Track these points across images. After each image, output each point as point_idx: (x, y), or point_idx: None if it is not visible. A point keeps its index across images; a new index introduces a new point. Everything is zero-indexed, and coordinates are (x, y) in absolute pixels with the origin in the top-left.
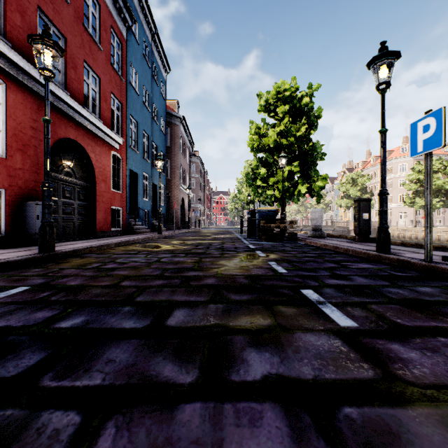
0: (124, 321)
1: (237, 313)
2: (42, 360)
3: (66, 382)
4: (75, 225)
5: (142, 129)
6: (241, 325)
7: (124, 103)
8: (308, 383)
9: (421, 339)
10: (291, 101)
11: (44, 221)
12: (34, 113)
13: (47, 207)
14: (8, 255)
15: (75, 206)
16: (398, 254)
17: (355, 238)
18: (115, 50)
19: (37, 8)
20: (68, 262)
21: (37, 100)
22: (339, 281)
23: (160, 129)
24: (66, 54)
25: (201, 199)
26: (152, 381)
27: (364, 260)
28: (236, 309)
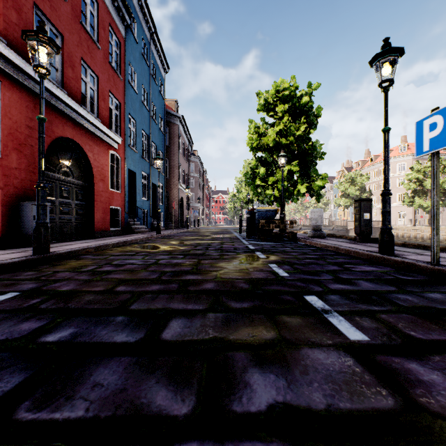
0: (116, 334)
1: (238, 324)
2: (20, 384)
3: (44, 414)
4: (73, 225)
5: (141, 129)
6: (242, 339)
7: (123, 102)
8: (320, 416)
9: (441, 356)
10: (290, 100)
11: (39, 222)
12: (31, 112)
13: (42, 208)
14: (2, 257)
15: (72, 205)
16: (402, 256)
17: (356, 238)
18: (114, 48)
19: (33, 5)
20: (63, 264)
21: (33, 98)
22: (344, 285)
23: (159, 128)
24: (64, 53)
25: (201, 198)
26: (142, 412)
27: (367, 262)
28: (236, 319)
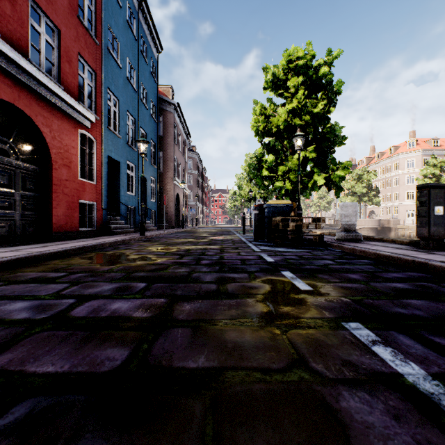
0: None
1: None
2: None
3: None
4: (18, 223)
5: (126, 110)
6: None
7: (100, 73)
8: None
9: None
10: (305, 72)
11: None
12: None
13: None
14: None
15: (16, 197)
16: None
17: (420, 243)
18: (86, 2)
19: None
20: None
21: None
22: None
23: (150, 114)
24: None
25: (199, 196)
26: None
27: None
28: None
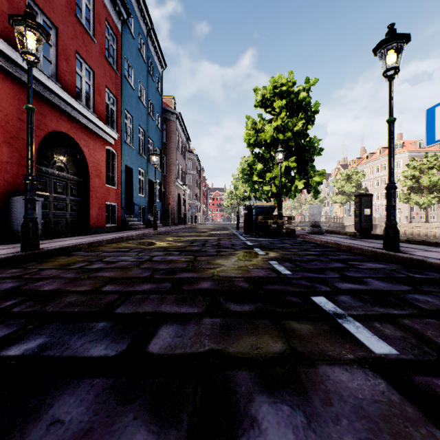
0: (94, 345)
1: (239, 333)
2: None
3: None
4: (68, 221)
5: (138, 125)
6: (244, 352)
7: (119, 98)
8: None
9: None
10: (288, 95)
11: (27, 217)
12: (23, 105)
13: (30, 202)
14: None
15: (67, 201)
16: (408, 252)
17: (356, 234)
18: (110, 43)
19: None
20: (51, 261)
21: (26, 91)
22: (353, 284)
23: (156, 125)
24: (58, 45)
25: (198, 195)
26: None
27: (372, 259)
28: (237, 326)
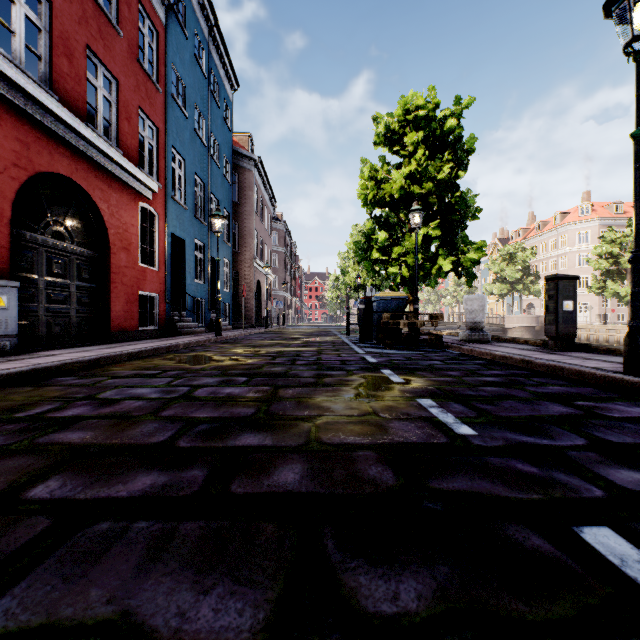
0: None
1: None
2: None
3: None
4: (73, 321)
5: (193, 172)
6: None
7: (163, 128)
8: None
9: None
10: (427, 125)
11: None
12: None
13: None
14: None
15: (71, 289)
16: None
17: (549, 344)
18: (147, 40)
19: None
20: None
21: None
22: None
23: (223, 174)
24: (53, 30)
25: (288, 283)
26: None
27: (613, 394)
28: None
